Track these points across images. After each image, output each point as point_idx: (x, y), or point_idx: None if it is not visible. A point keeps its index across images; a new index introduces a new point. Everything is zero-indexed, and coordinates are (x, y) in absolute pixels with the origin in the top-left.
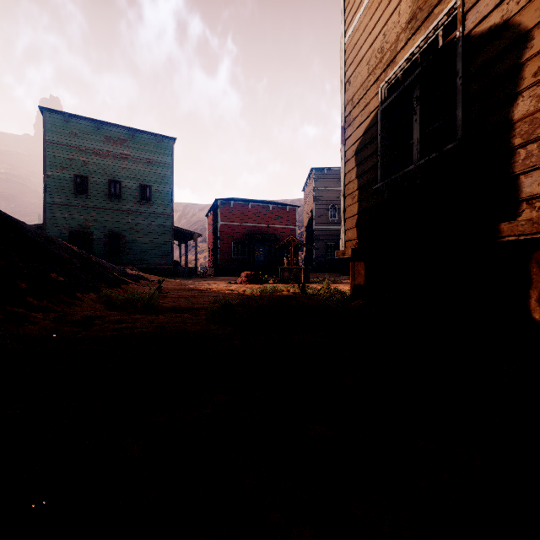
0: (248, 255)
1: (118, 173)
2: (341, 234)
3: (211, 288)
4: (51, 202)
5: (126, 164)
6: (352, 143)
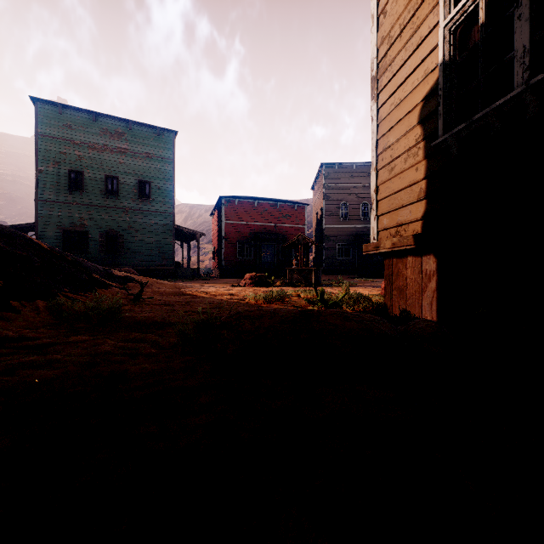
0: (254, 255)
1: (115, 168)
2: (371, 222)
3: (209, 291)
4: (44, 198)
5: (123, 158)
6: (389, 94)
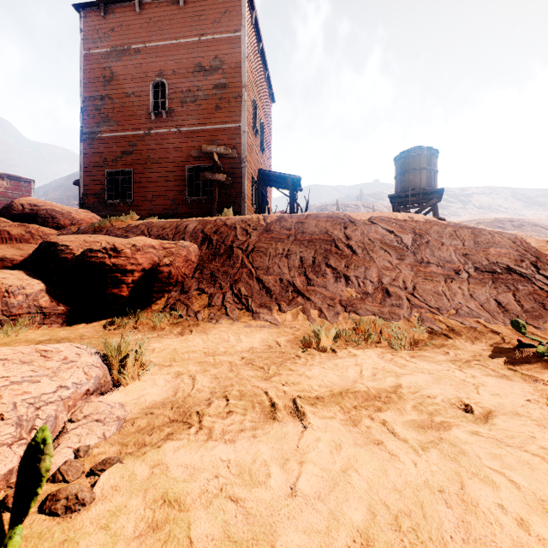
0: None
1: None
2: None
3: None
4: None
5: None
6: None
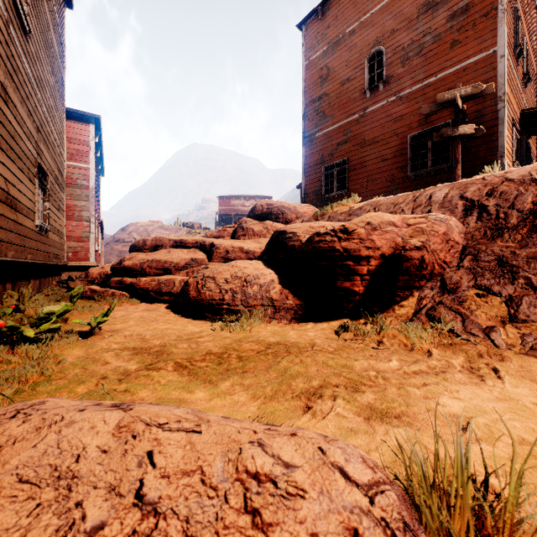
0: None
1: None
2: None
3: None
4: None
5: None
6: None
